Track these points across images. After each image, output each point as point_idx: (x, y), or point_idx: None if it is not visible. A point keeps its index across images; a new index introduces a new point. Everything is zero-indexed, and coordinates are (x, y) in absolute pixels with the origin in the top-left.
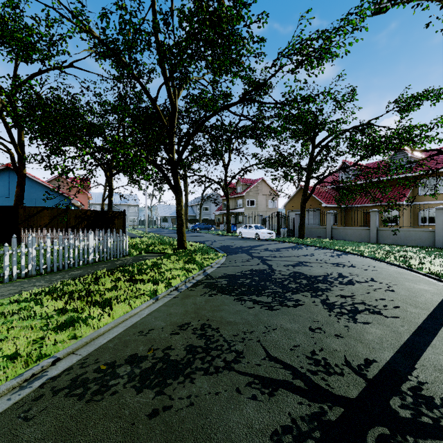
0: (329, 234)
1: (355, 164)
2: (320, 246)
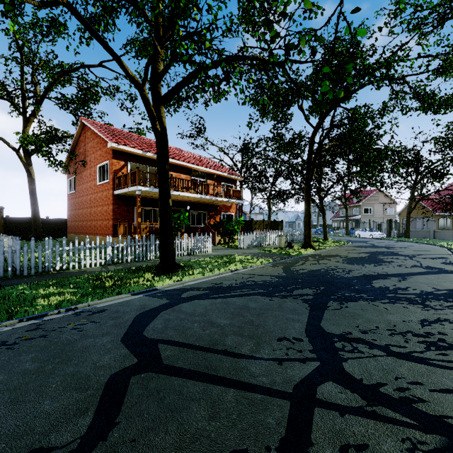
0: (432, 235)
1: (445, 189)
2: (415, 242)
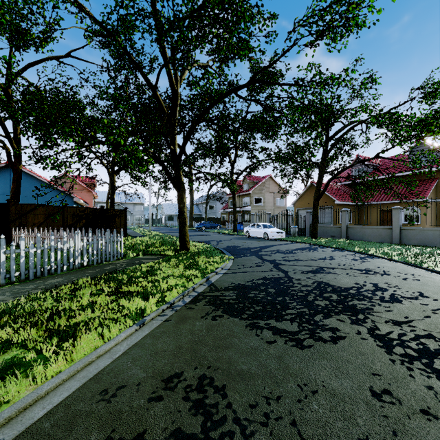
0: (344, 233)
1: (376, 156)
2: (337, 247)
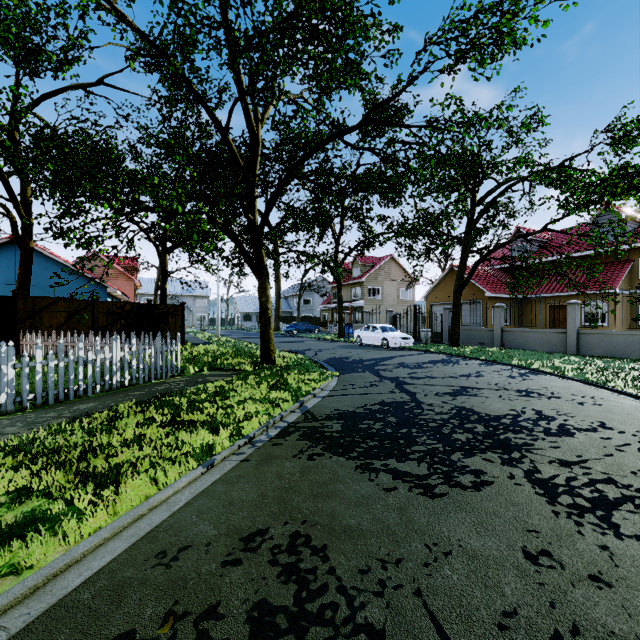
0: (497, 339)
1: (543, 228)
2: (487, 360)
